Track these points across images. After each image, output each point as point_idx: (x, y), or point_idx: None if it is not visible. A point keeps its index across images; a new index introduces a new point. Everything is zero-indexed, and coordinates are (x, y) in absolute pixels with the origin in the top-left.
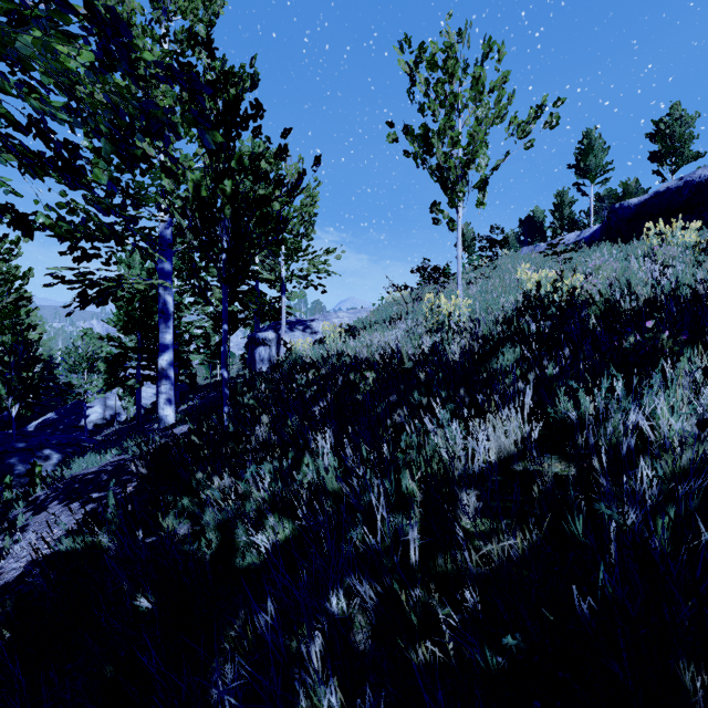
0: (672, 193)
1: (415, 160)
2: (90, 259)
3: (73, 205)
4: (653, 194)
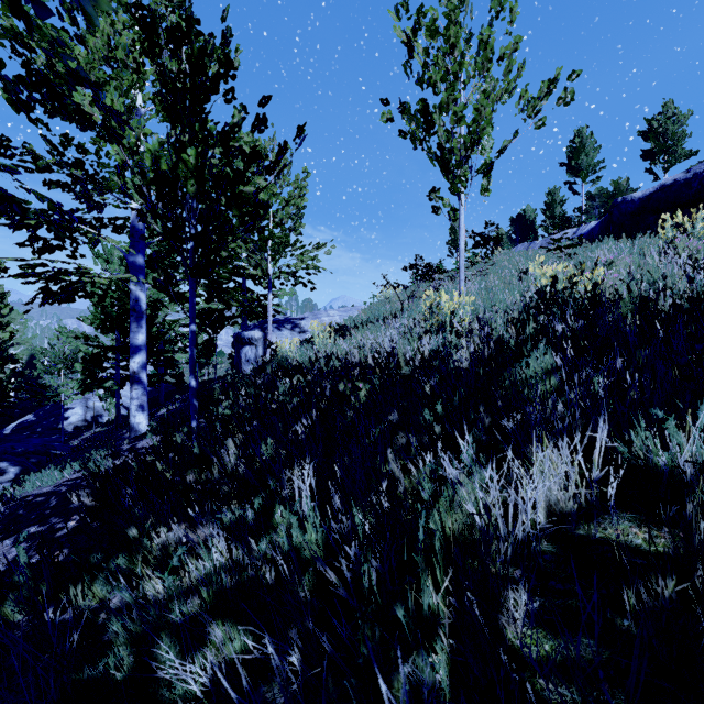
0: (680, 185)
1: (413, 141)
2: (52, 251)
3: None
4: (659, 187)
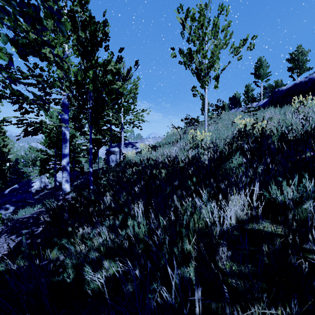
0: (302, 83)
1: (184, 65)
2: (28, 113)
3: None
4: (293, 84)
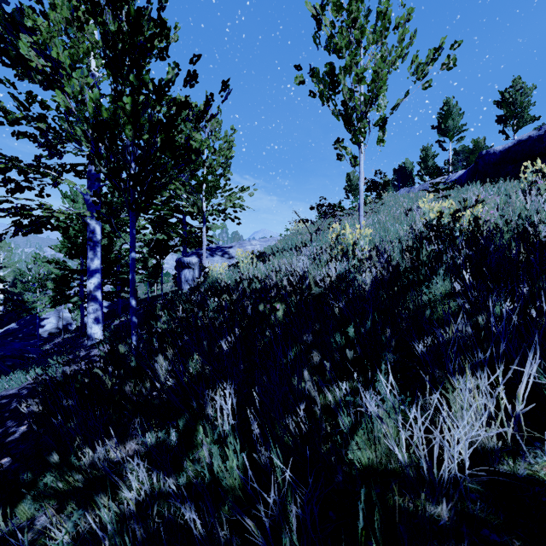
0: (533, 140)
1: (321, 99)
2: (22, 191)
3: None
4: (516, 142)
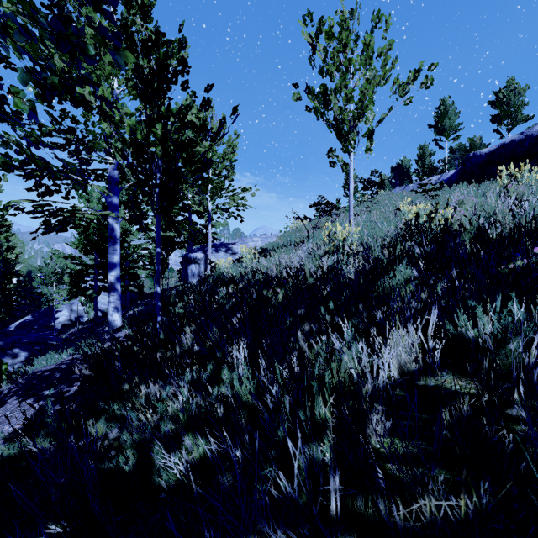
0: (515, 144)
1: (315, 114)
2: (52, 194)
3: (6, 138)
4: (500, 145)
